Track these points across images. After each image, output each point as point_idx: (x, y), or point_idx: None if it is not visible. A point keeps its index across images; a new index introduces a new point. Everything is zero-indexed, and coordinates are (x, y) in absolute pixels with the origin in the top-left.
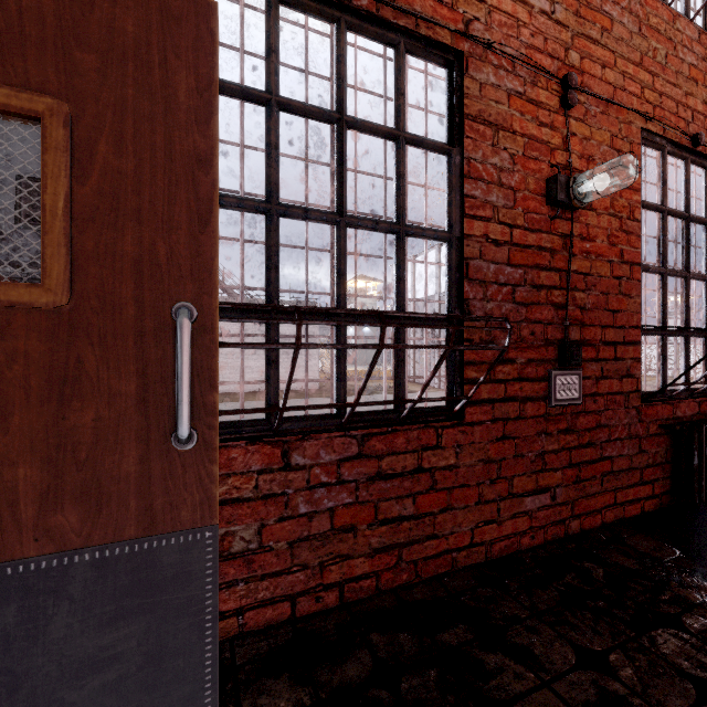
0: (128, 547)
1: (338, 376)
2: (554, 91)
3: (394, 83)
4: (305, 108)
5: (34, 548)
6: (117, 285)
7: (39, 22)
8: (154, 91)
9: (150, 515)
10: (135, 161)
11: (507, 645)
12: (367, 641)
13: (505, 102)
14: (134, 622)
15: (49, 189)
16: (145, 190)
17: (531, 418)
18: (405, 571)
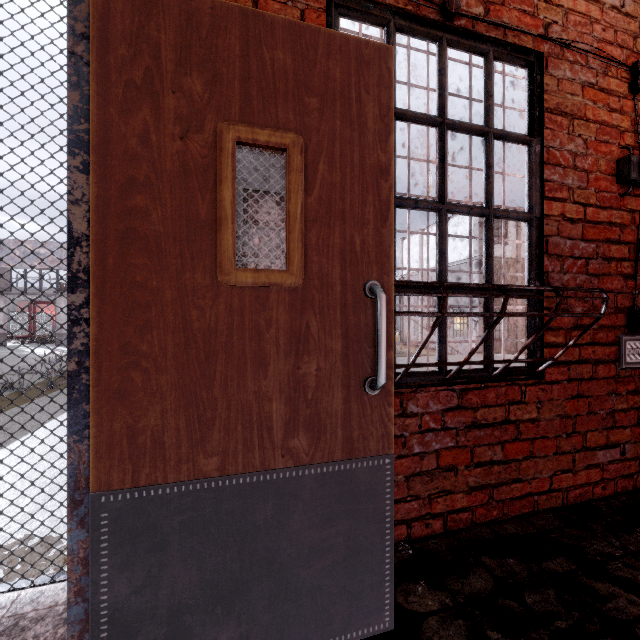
0: (337, 466)
1: (440, 339)
2: (623, 78)
3: (484, 87)
4: (415, 116)
5: (281, 462)
6: (330, 269)
7: (284, 79)
8: (352, 120)
9: (350, 443)
10: (341, 175)
11: (611, 577)
12: (480, 562)
13: (579, 93)
14: (340, 523)
15: (292, 200)
16: (347, 196)
17: (603, 379)
18: (495, 509)
